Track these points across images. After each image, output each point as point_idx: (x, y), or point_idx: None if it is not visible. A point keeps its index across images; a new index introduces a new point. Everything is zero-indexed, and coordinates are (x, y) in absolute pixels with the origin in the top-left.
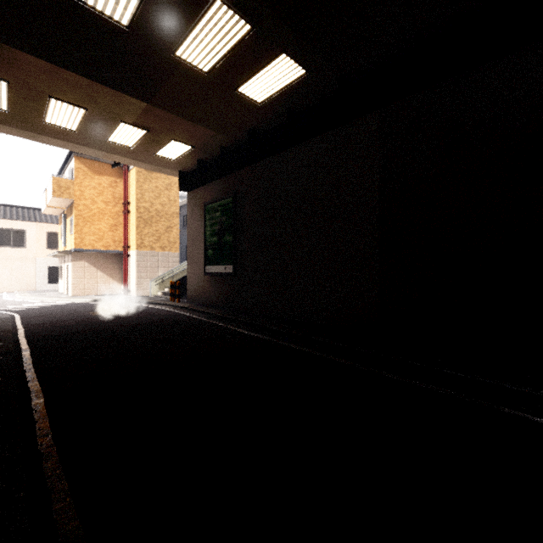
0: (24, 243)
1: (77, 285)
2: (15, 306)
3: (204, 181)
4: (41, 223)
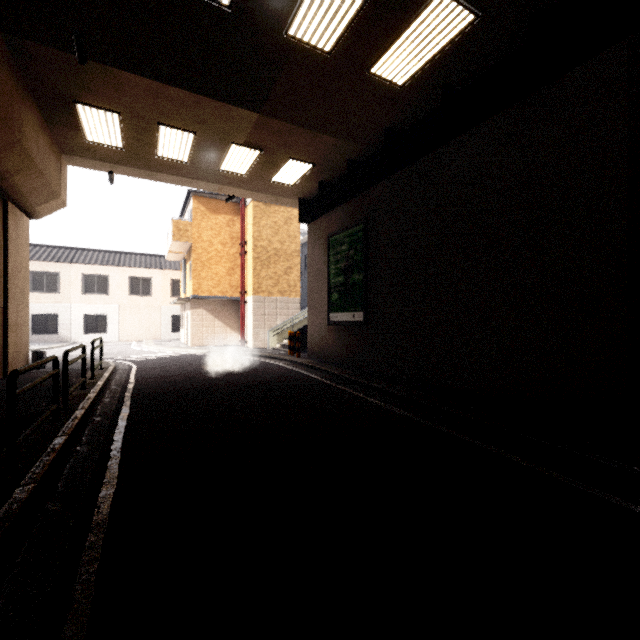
0: (151, 291)
1: (196, 335)
2: (137, 356)
3: (328, 207)
4: (165, 270)
